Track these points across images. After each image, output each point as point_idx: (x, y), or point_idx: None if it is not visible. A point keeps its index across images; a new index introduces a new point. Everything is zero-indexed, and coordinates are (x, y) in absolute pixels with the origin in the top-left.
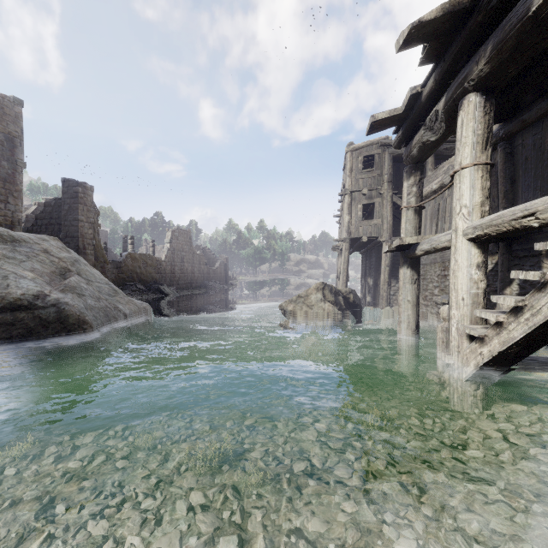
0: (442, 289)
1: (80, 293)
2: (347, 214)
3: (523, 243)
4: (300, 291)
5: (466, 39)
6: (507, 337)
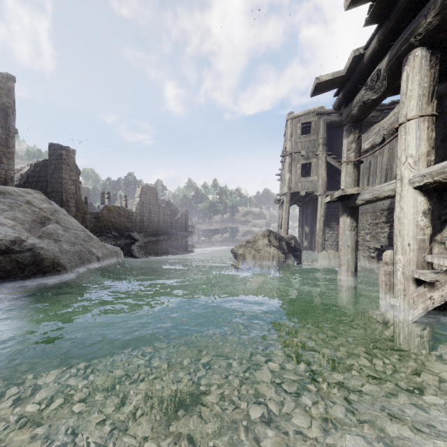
0: (373, 236)
1: (56, 239)
2: (287, 172)
3: None
4: (247, 237)
5: None
6: None
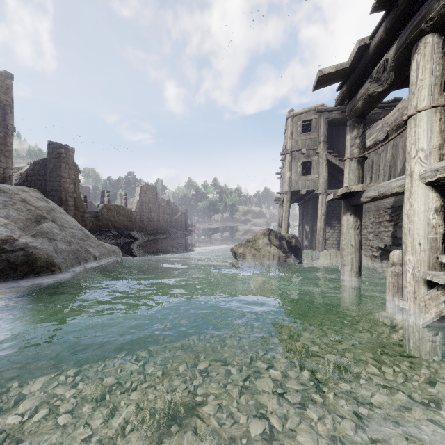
0: (376, 235)
1: (51, 237)
2: (288, 170)
3: None
4: (247, 236)
5: None
6: None
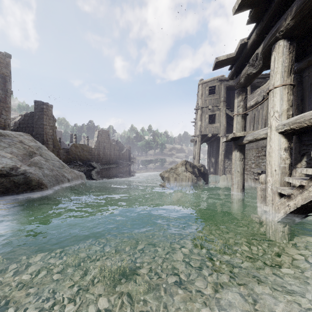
0: (256, 164)
1: (40, 166)
2: (199, 120)
3: (309, 136)
4: (172, 165)
5: (278, 5)
6: (308, 195)
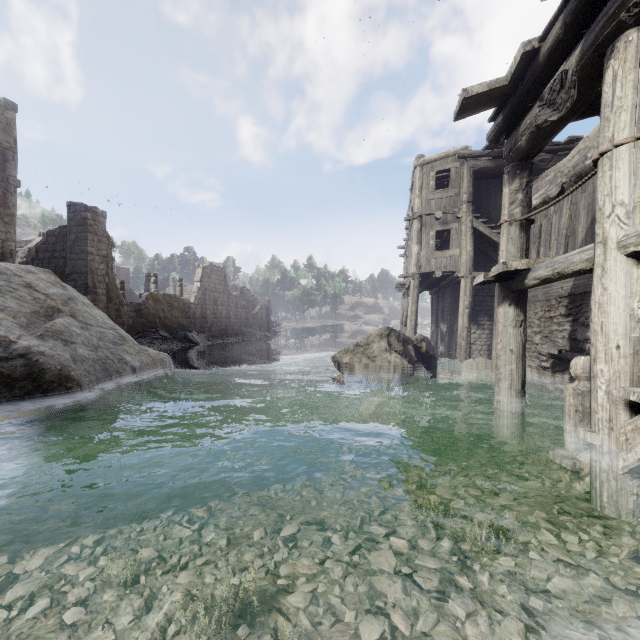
0: (546, 336)
1: (67, 339)
2: (416, 243)
3: None
4: (356, 340)
5: None
6: None
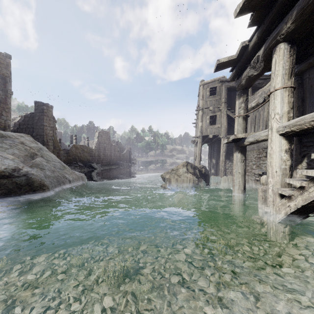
0: (257, 166)
1: (41, 168)
2: (200, 122)
3: (309, 137)
4: (172, 167)
5: (278, 9)
6: (308, 196)
